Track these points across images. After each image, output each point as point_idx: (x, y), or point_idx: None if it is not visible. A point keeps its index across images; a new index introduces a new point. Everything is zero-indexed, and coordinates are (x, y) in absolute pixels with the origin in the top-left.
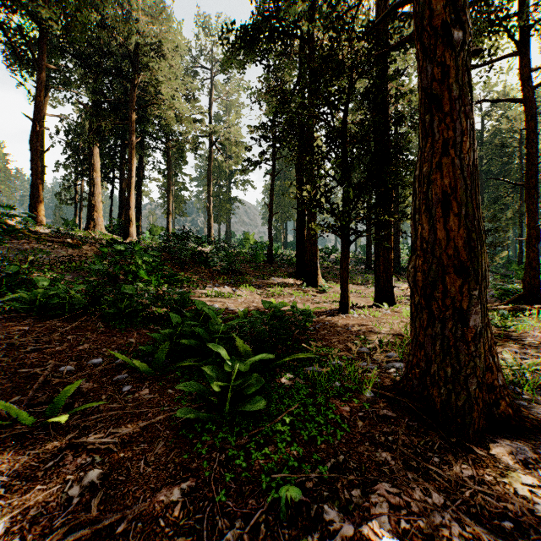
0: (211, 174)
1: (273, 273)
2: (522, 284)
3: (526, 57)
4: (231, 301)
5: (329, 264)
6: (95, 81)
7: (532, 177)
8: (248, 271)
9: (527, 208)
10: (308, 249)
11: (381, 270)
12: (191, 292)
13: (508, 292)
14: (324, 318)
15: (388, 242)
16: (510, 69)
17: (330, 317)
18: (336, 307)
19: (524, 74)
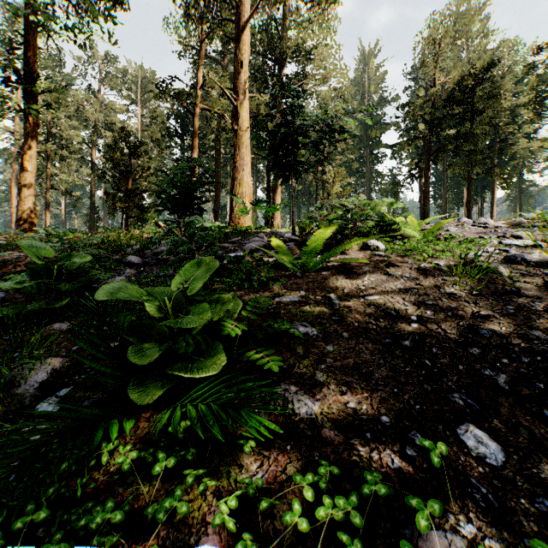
0: None
1: None
2: None
3: None
4: None
5: None
6: None
7: None
8: None
9: None
10: None
11: None
12: None
13: None
14: None
15: None
16: None
17: None
18: None
19: None
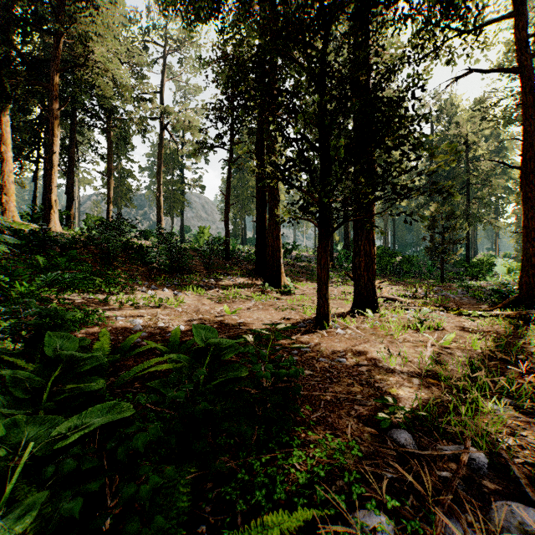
0: (161, 160)
1: (229, 271)
2: (519, 284)
3: (522, 21)
4: (166, 311)
5: (290, 261)
6: (3, 29)
7: (530, 160)
8: (199, 269)
9: (525, 196)
10: (269, 243)
11: (362, 267)
12: (110, 298)
13: (498, 292)
14: (298, 338)
15: (370, 233)
16: (493, 44)
17: (306, 336)
18: (308, 316)
19: (521, 40)
